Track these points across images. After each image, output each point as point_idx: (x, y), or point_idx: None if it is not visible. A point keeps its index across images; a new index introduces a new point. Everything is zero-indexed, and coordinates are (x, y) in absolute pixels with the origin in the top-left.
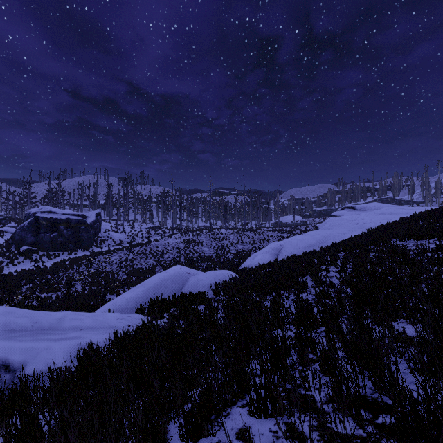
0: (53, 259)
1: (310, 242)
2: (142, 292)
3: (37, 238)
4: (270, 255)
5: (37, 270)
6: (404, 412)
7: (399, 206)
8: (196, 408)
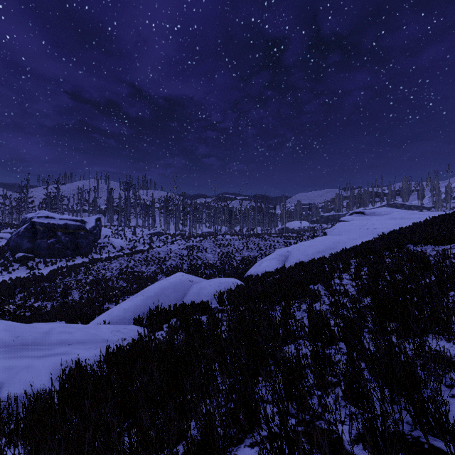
0: (50, 267)
1: (319, 248)
2: (141, 301)
3: (33, 244)
4: (277, 261)
5: (32, 277)
6: None
7: (410, 211)
8: (194, 453)
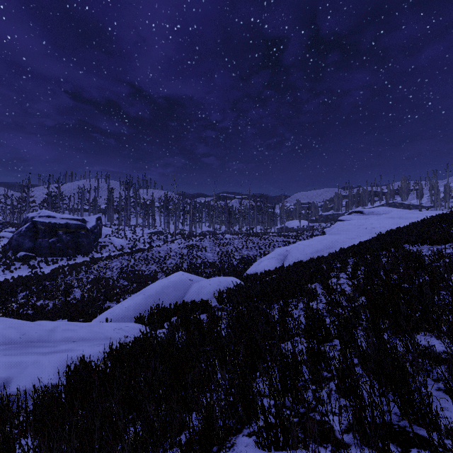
0: (52, 265)
1: (317, 247)
2: (142, 300)
3: (34, 243)
4: (276, 260)
5: (34, 276)
6: (446, 451)
7: (408, 210)
8: (195, 440)
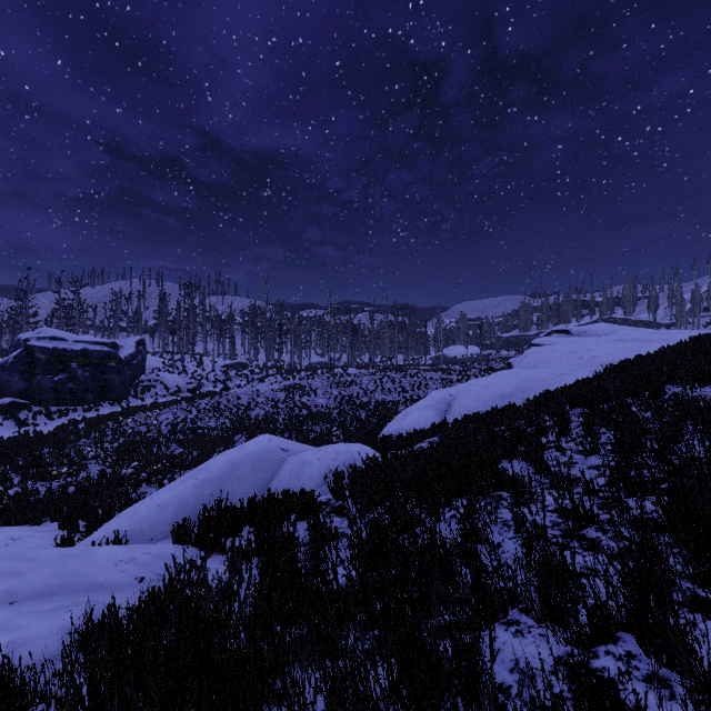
0: (57, 420)
1: (503, 390)
2: (192, 490)
3: (29, 383)
4: (433, 412)
5: (24, 439)
6: None
7: (643, 329)
8: None
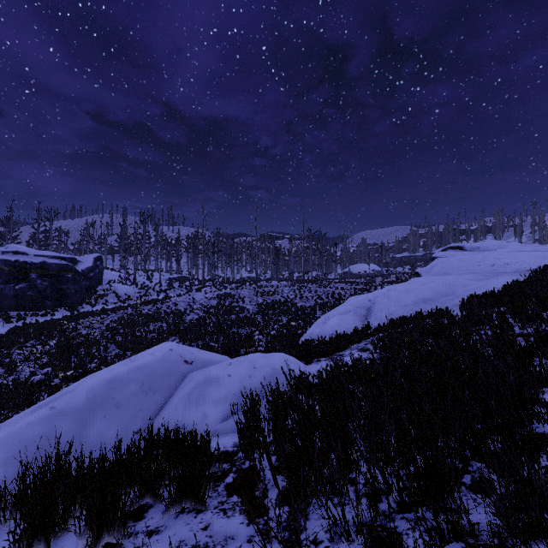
0: (15, 323)
1: (423, 295)
2: (40, 426)
3: None
4: (353, 316)
5: None
6: None
7: None
8: None
